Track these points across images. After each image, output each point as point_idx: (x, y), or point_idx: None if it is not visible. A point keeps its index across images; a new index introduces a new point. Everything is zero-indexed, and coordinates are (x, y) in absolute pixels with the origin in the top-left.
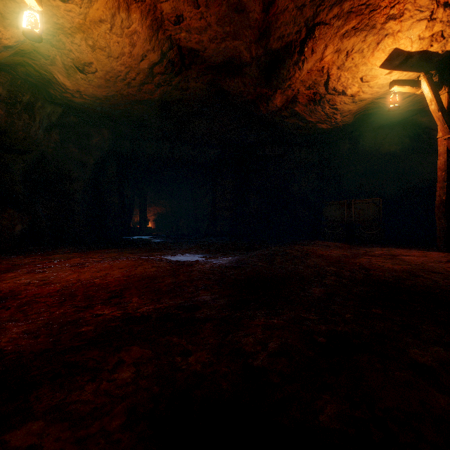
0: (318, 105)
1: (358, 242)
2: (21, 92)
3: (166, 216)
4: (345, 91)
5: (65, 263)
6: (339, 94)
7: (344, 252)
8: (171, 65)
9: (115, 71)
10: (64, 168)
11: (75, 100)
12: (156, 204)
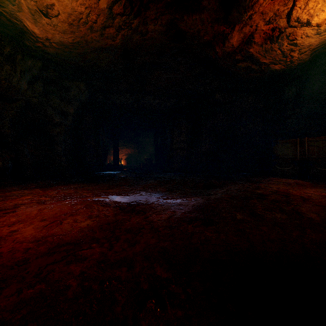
0: (275, 43)
1: (313, 178)
2: (2, 45)
3: (134, 155)
4: (310, 21)
5: (5, 203)
6: (303, 25)
7: (320, 191)
8: (130, 5)
9: (76, 13)
10: (47, 115)
11: (48, 51)
12: (127, 146)
